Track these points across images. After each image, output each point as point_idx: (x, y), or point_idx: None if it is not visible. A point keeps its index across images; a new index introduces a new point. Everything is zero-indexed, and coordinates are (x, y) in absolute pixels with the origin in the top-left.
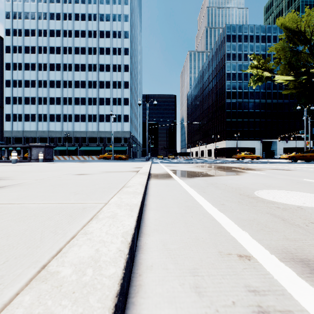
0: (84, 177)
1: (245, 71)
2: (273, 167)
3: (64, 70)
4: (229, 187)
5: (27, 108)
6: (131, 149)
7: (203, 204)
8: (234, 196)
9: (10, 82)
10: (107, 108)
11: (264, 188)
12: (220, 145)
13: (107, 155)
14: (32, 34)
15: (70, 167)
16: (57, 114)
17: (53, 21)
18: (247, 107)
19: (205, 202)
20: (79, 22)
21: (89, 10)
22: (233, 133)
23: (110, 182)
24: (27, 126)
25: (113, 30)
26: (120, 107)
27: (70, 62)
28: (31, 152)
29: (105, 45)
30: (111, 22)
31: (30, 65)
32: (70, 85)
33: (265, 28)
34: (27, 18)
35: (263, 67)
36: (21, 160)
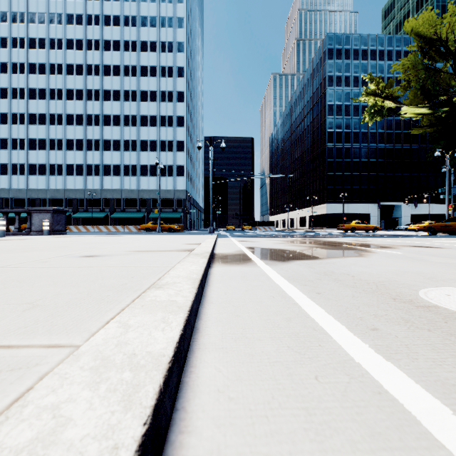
0: (89, 262)
1: (356, 100)
2: (406, 242)
3: (88, 99)
4: (360, 280)
5: (33, 155)
6: (187, 217)
7: (330, 330)
8: (384, 302)
9: (7, 116)
10: (152, 155)
11: (428, 284)
12: (318, 211)
13: (151, 225)
14: (40, 45)
15: (84, 242)
16: (78, 164)
17: (72, 27)
18: (357, 154)
19: (332, 323)
20: (111, 29)
21: (125, 10)
22: (338, 193)
23: (132, 273)
24: (32, 182)
25: (160, 41)
26: (172, 154)
27: (98, 87)
28: (31, 220)
29: (149, 62)
30: (158, 29)
31: (38, 92)
32: (98, 121)
33: (384, 39)
34: (33, 22)
35: (384, 94)
36: (16, 232)
